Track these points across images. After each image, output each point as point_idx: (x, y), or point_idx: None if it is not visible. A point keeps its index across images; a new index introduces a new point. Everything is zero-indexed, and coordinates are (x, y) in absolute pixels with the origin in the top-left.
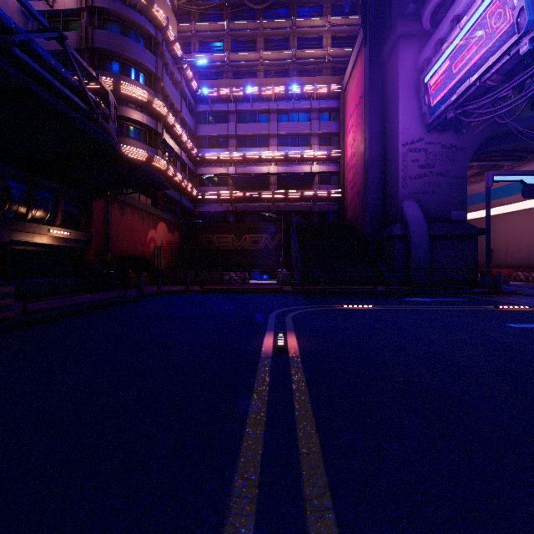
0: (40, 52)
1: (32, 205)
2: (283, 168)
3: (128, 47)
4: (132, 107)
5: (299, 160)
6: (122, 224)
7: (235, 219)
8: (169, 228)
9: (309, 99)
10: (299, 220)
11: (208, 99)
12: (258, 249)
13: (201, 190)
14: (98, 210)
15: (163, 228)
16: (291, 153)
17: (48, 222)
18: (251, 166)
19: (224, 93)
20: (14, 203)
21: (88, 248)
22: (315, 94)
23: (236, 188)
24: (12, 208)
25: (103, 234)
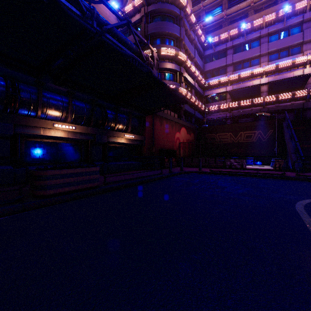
0: (118, 34)
1: (117, 122)
2: (273, 78)
3: (164, 26)
4: (166, 61)
5: (289, 68)
6: (161, 130)
7: (231, 122)
8: (187, 131)
9: (300, 14)
10: (289, 117)
11: (212, 45)
12: (251, 141)
13: (207, 106)
14: (148, 122)
15: (183, 131)
16: (282, 64)
17: (125, 131)
18: (244, 82)
19: (223, 37)
20: (109, 121)
21: (143, 144)
22: (308, 6)
23: (232, 100)
24: (108, 124)
25: (151, 136)
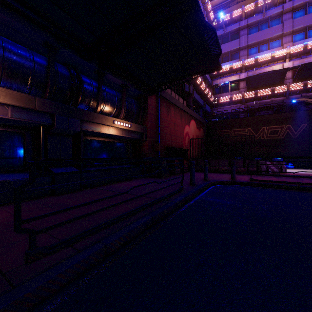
0: None
1: (100, 98)
2: (299, 61)
3: None
4: None
5: None
6: (167, 120)
7: (246, 116)
8: (197, 125)
9: None
10: None
11: (222, 23)
12: (277, 138)
13: (216, 97)
14: (151, 107)
15: (193, 125)
16: (311, 43)
17: (115, 116)
18: (262, 68)
19: (236, 14)
20: (86, 95)
21: (144, 139)
22: None
23: (248, 89)
24: (85, 100)
25: (155, 127)
